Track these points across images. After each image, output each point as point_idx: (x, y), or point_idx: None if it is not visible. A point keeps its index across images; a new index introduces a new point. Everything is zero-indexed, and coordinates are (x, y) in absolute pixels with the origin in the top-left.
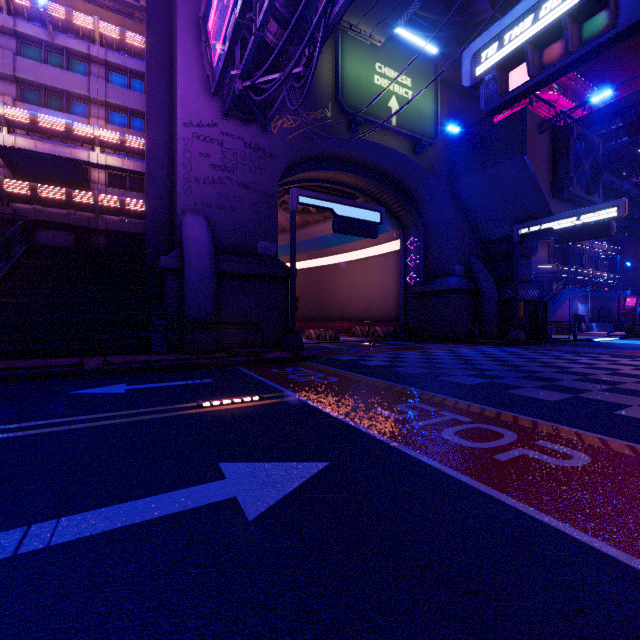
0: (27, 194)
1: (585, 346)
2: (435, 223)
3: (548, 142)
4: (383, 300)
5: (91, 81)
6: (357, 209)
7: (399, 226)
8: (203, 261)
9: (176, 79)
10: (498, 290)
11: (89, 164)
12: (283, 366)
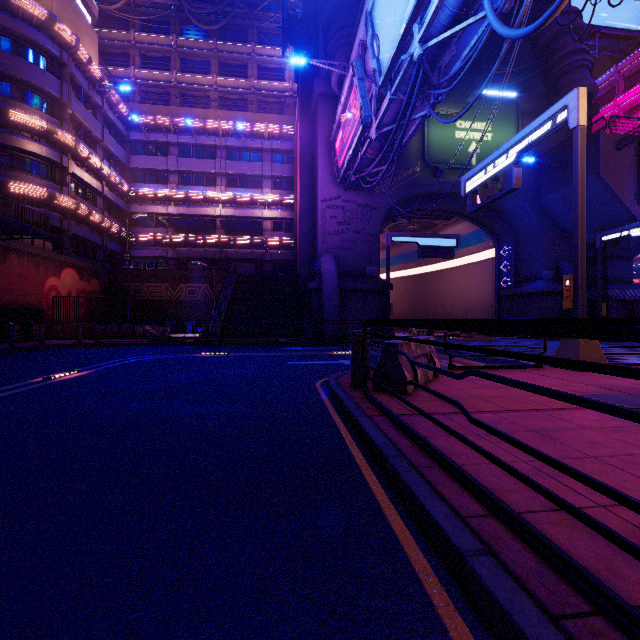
0: (231, 243)
1: None
2: (524, 233)
3: (631, 155)
4: (482, 301)
5: (263, 165)
6: (436, 239)
7: (493, 237)
8: (332, 284)
9: (317, 174)
10: (591, 291)
11: (262, 218)
12: None
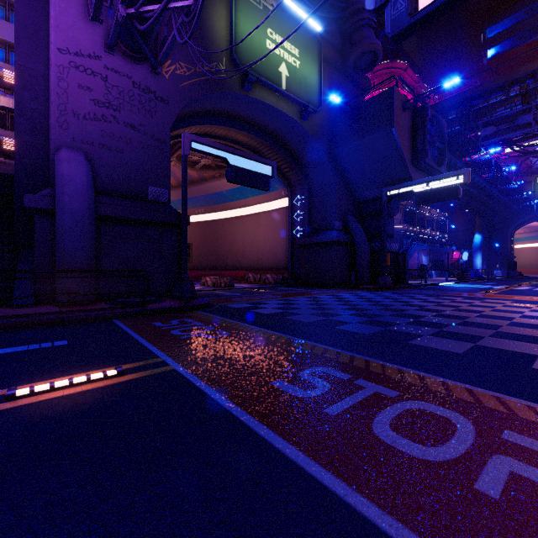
0: None
1: (436, 289)
2: (318, 183)
3: (409, 119)
4: (273, 251)
5: None
6: (250, 161)
7: (287, 185)
8: (79, 202)
9: None
10: (369, 243)
11: None
12: (169, 318)
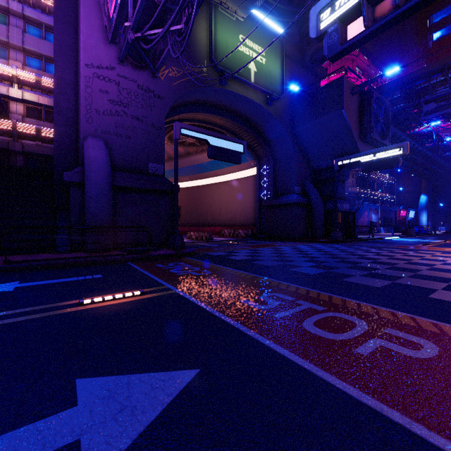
0: None
1: (381, 243)
2: (281, 156)
3: (357, 101)
4: (244, 211)
5: (10, 29)
6: (226, 141)
7: (256, 157)
8: (101, 176)
9: (79, 28)
10: (323, 204)
11: (8, 97)
12: (167, 261)
